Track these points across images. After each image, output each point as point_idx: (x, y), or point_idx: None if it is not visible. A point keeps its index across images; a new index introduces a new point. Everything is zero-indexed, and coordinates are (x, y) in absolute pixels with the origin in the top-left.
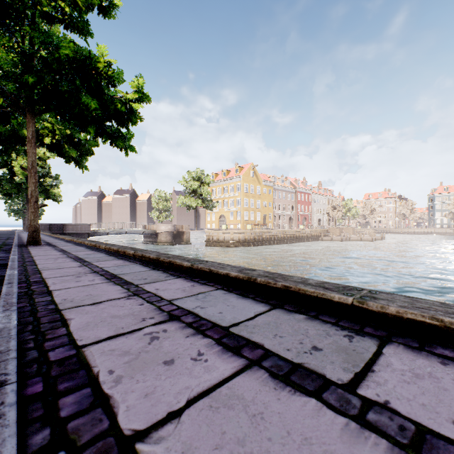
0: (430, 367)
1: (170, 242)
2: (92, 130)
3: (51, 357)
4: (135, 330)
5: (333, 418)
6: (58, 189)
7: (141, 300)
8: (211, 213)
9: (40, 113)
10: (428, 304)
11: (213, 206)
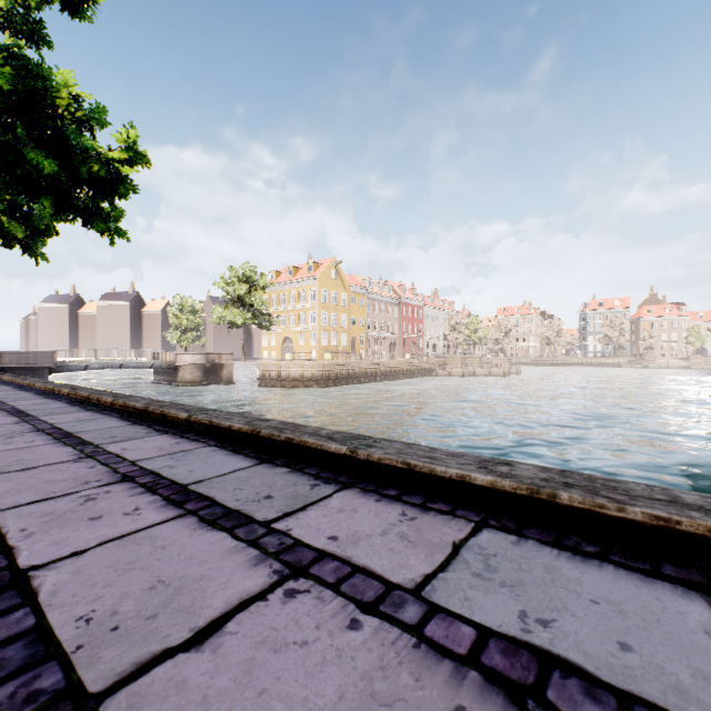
0: (362, 504)
1: (200, 381)
2: (49, 203)
3: None
4: (71, 493)
5: (228, 543)
6: None
7: (94, 462)
8: (269, 335)
9: None
10: (416, 450)
11: (272, 323)
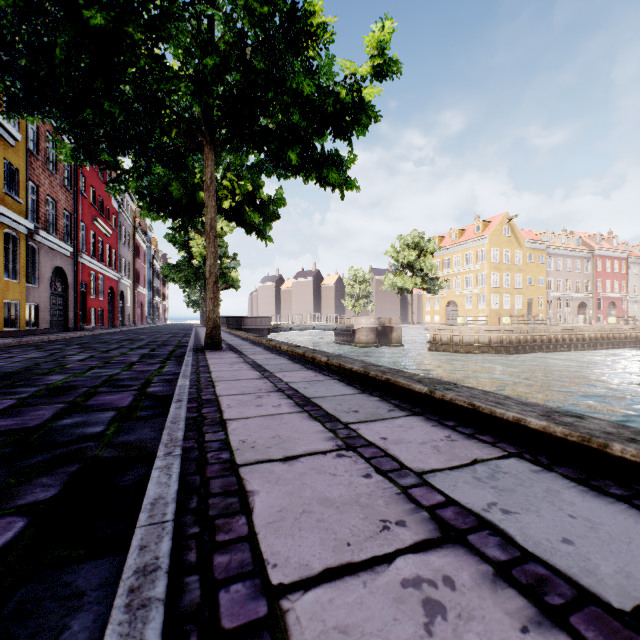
0: None
1: (373, 342)
2: (294, 155)
3: None
4: None
5: None
6: (236, 271)
7: None
8: (431, 299)
9: (220, 144)
10: None
11: (440, 287)
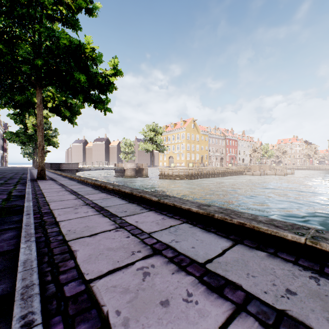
0: None
1: (134, 175)
2: (81, 97)
3: (66, 293)
4: (129, 264)
5: None
6: (56, 138)
7: (127, 232)
8: (162, 155)
9: (45, 86)
10: None
11: (165, 149)
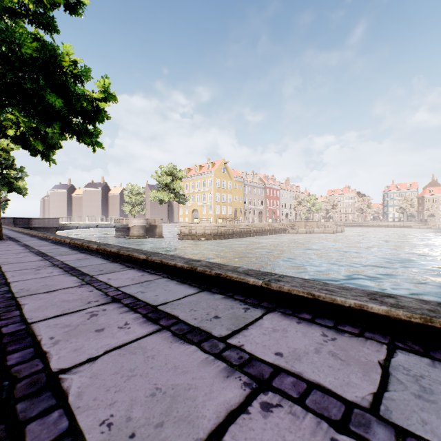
0: (288, 325)
1: (143, 235)
2: (58, 127)
3: (4, 331)
4: (80, 310)
5: (200, 355)
6: (23, 181)
7: (92, 288)
8: (184, 207)
9: (2, 108)
10: (313, 284)
11: (186, 200)
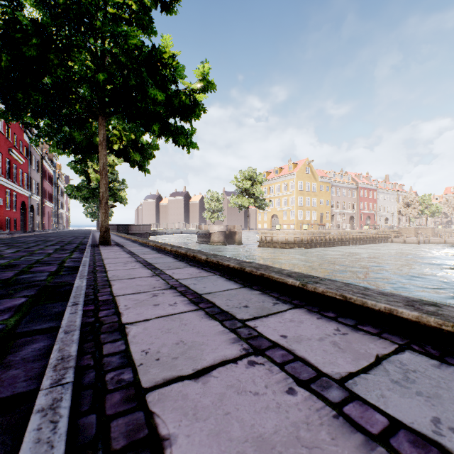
0: None
1: (222, 242)
2: (156, 128)
3: None
4: None
5: None
6: (124, 192)
7: (279, 372)
8: (262, 213)
9: (109, 116)
10: None
11: (266, 205)
